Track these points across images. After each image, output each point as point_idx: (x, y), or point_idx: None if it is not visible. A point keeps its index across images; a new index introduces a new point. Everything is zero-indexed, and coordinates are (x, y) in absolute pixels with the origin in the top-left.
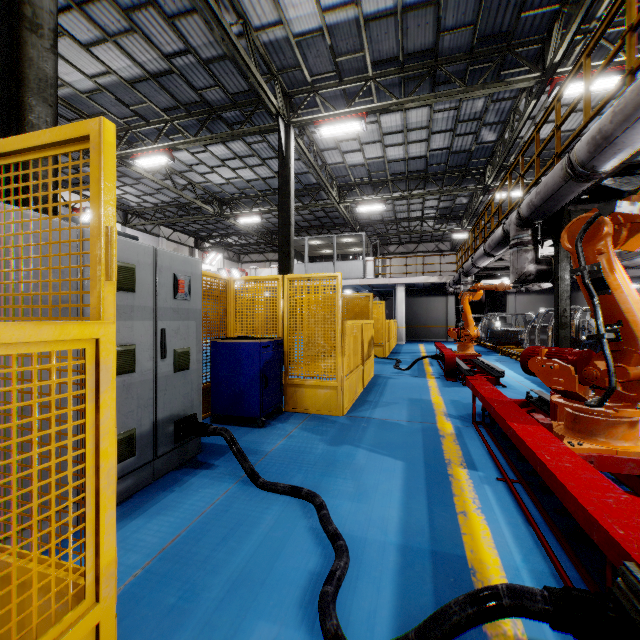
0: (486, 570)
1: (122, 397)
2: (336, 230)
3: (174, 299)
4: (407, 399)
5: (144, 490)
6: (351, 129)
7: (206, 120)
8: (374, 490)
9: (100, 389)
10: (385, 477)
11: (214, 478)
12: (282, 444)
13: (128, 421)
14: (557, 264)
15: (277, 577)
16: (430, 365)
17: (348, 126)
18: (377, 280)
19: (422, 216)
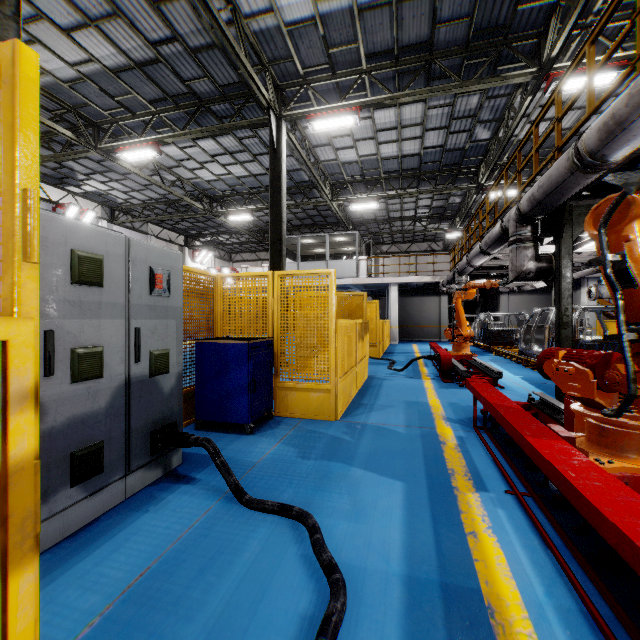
0: (505, 607)
1: (87, 406)
2: (329, 229)
3: (150, 295)
4: (403, 402)
5: (114, 510)
6: (344, 124)
7: (195, 113)
8: (373, 507)
9: (10, 410)
10: (384, 491)
11: (195, 495)
12: (271, 453)
13: (94, 433)
14: (558, 261)
15: (262, 622)
16: (425, 365)
17: (341, 120)
18: (370, 279)
19: (415, 215)
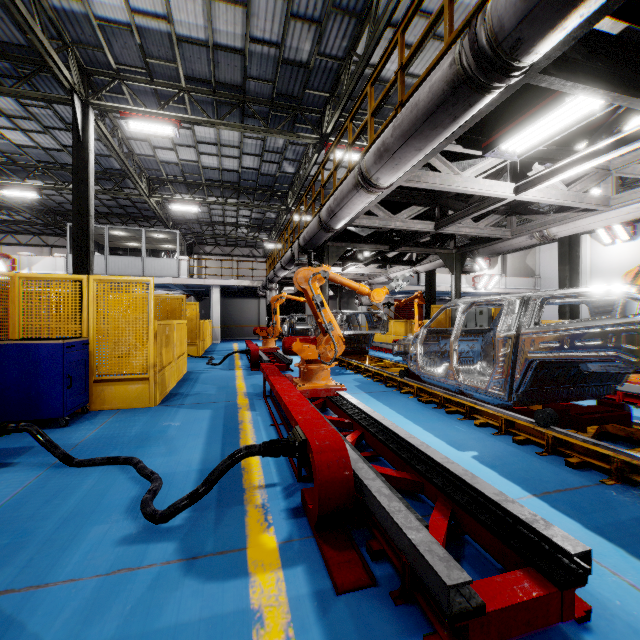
0: (251, 467)
1: None
2: (145, 222)
3: None
4: (216, 387)
5: None
6: (163, 131)
7: None
8: (183, 447)
9: None
10: (192, 439)
11: (19, 471)
12: (93, 435)
13: None
14: None
15: (105, 506)
16: (240, 360)
17: (160, 128)
18: (192, 280)
19: (237, 223)
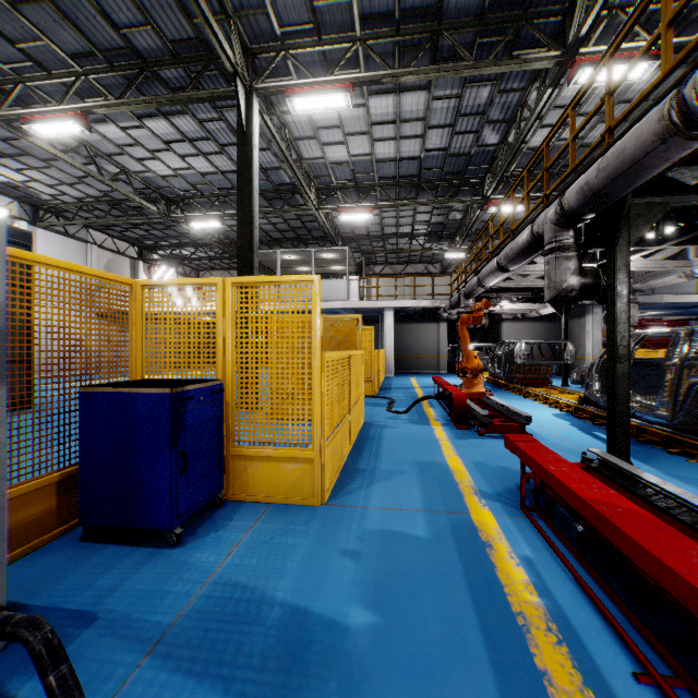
0: None
1: None
2: (315, 245)
3: None
4: (414, 463)
5: None
6: (333, 104)
7: (136, 77)
8: None
9: None
10: None
11: None
12: (203, 596)
13: None
14: (613, 275)
15: None
16: (430, 405)
17: (329, 99)
18: (362, 303)
19: (412, 232)
